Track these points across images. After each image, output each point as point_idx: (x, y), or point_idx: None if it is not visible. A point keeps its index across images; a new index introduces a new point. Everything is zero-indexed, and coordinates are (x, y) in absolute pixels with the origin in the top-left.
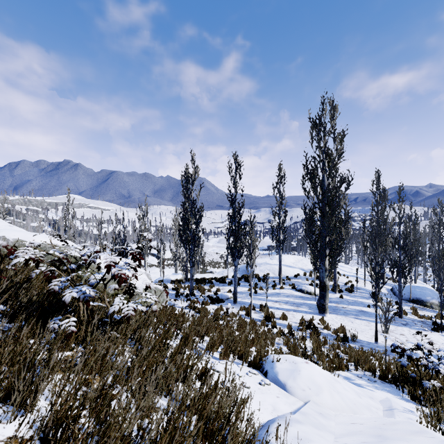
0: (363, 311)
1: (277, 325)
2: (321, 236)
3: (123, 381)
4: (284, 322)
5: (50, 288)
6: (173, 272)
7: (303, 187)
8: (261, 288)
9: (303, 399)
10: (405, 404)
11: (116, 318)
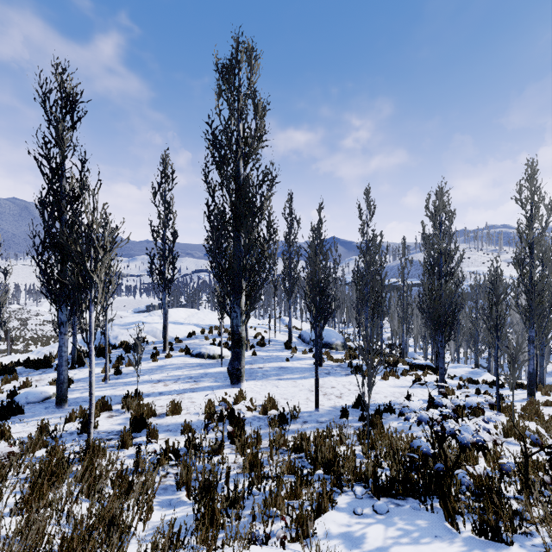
0: (283, 367)
1: (161, 431)
2: (235, 259)
3: None
4: (176, 419)
5: None
6: None
7: (206, 181)
8: (130, 363)
9: None
10: None
11: None
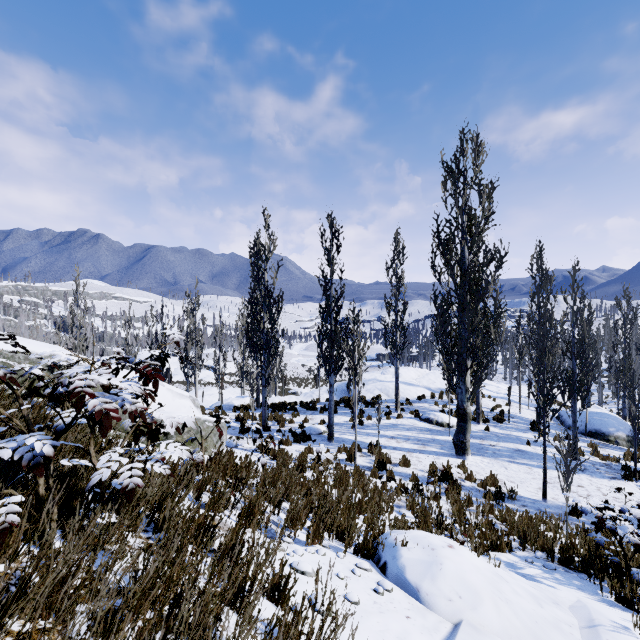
0: (520, 450)
1: (396, 475)
2: (460, 339)
3: None
4: (406, 470)
5: None
6: (239, 393)
7: (432, 266)
8: (369, 417)
9: (450, 617)
10: (612, 614)
11: (117, 486)
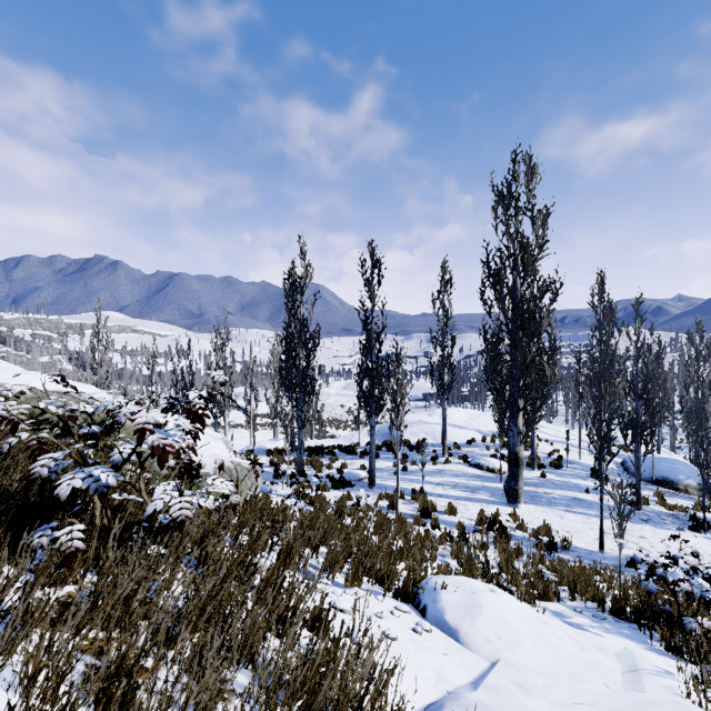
0: (578, 498)
1: (441, 523)
2: (511, 377)
3: (159, 650)
4: (452, 518)
5: (33, 471)
6: (272, 436)
7: (482, 298)
8: (413, 462)
9: (488, 656)
10: (658, 660)
11: (163, 521)
